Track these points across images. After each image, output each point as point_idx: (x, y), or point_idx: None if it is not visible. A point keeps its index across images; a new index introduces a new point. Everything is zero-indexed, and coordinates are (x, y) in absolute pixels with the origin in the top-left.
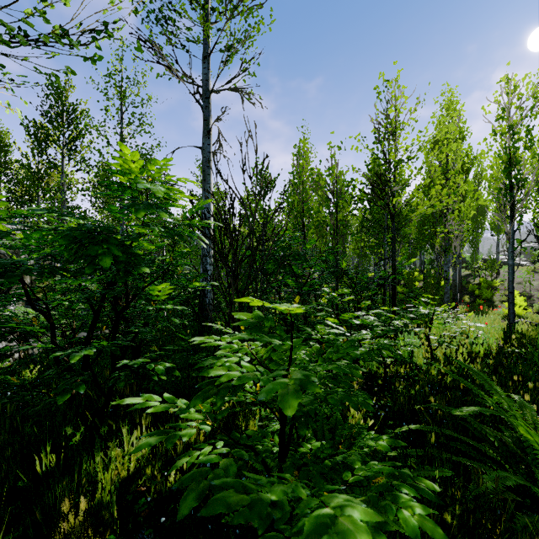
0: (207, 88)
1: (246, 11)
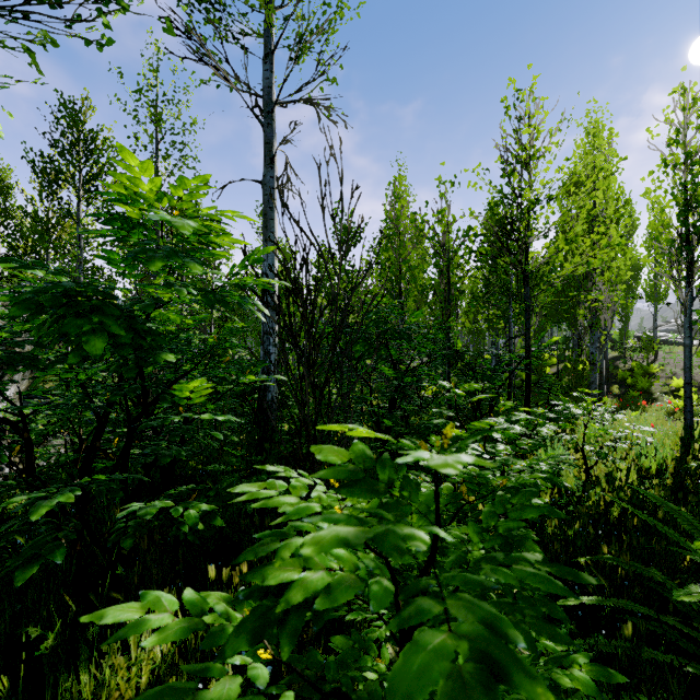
0: (270, 99)
1: None
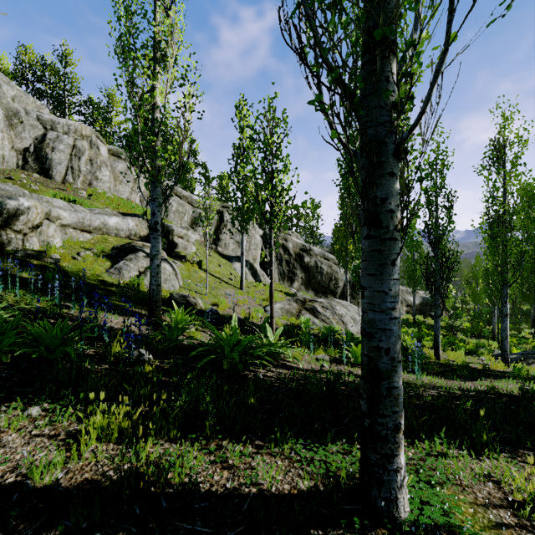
0: None
1: None
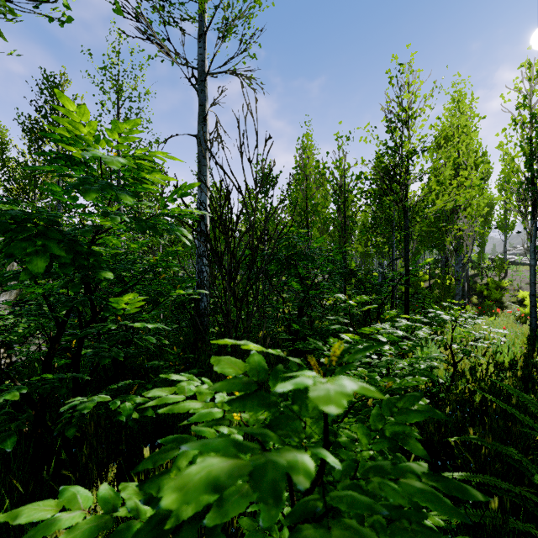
0: (203, 70)
1: None
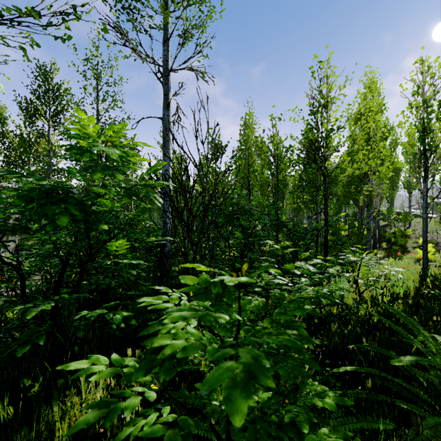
0: (167, 68)
1: (200, 1)
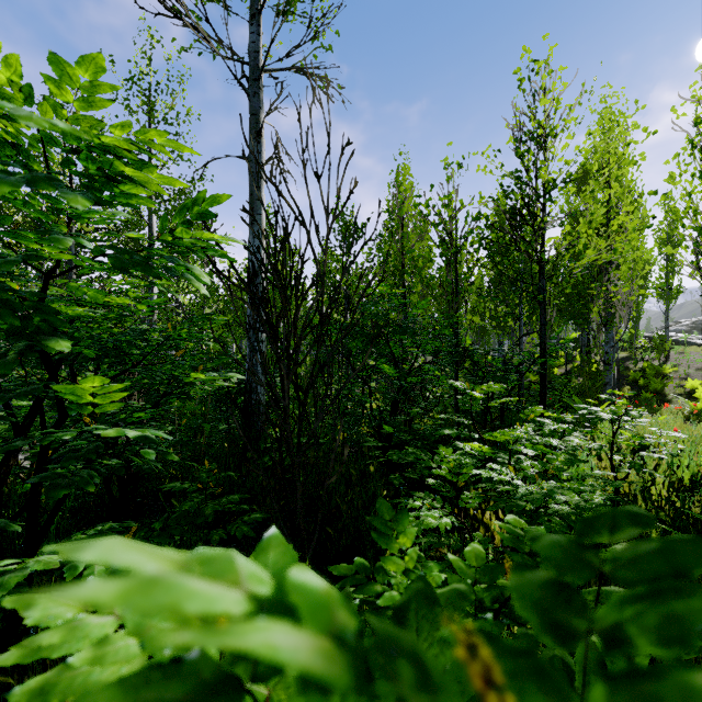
0: (256, 65)
1: None
